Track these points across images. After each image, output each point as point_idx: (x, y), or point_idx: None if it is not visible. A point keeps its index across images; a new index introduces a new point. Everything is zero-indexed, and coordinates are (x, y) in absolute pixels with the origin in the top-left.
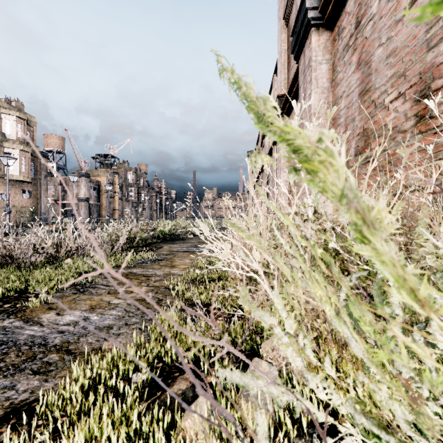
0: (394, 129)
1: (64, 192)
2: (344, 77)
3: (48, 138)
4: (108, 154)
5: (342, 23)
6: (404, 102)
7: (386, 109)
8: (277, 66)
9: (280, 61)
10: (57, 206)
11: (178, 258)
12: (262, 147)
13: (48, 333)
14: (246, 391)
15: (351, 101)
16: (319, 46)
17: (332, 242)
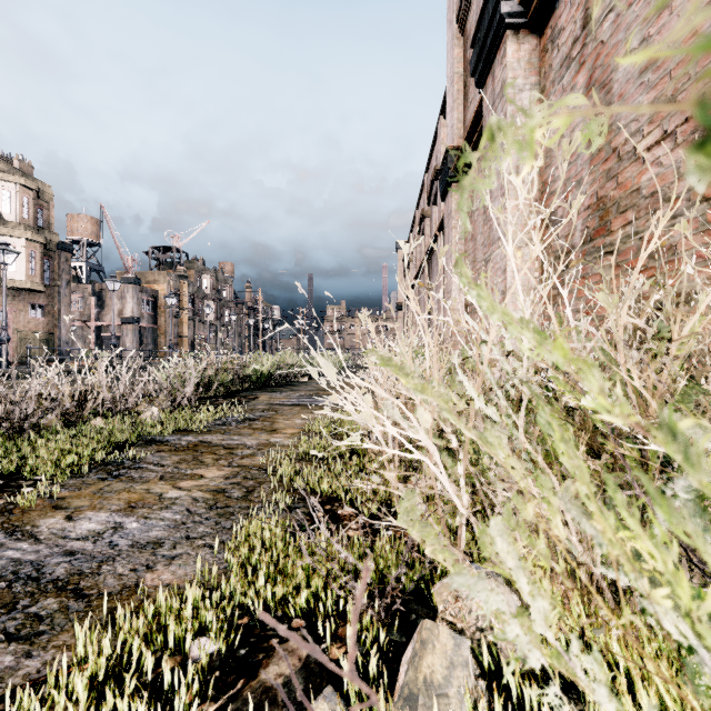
0: (654, 196)
1: (99, 307)
2: None
3: (73, 220)
4: (170, 247)
5: (558, 20)
6: (674, 147)
7: (640, 162)
8: (445, 101)
9: (451, 93)
10: (88, 331)
11: (283, 416)
12: (420, 236)
13: (45, 555)
14: (410, 693)
15: (575, 151)
16: (519, 60)
17: (586, 397)
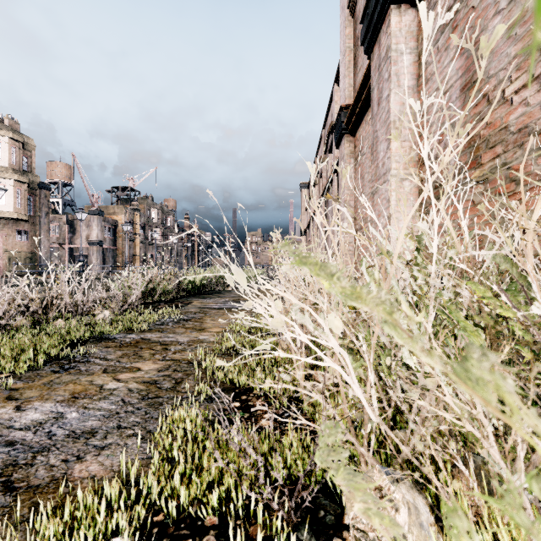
0: (521, 132)
1: (72, 233)
2: (437, 69)
3: (52, 166)
4: (127, 187)
5: None
6: (540, 88)
7: (508, 104)
8: (338, 72)
9: (344, 63)
10: (63, 251)
11: (211, 318)
12: (319, 177)
13: None
14: None
15: (448, 100)
16: (401, 29)
17: (536, 303)
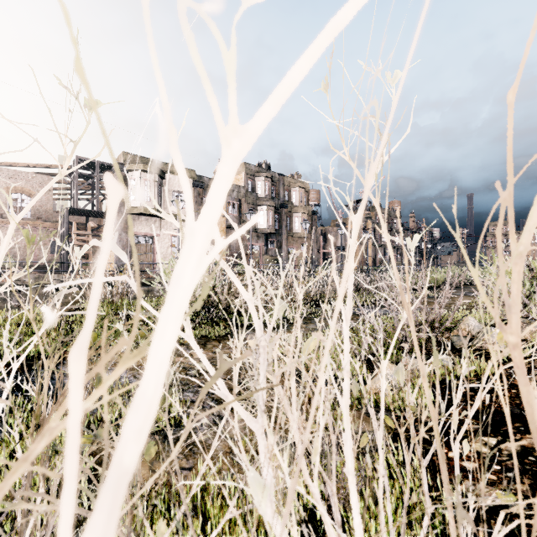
0: None
1: (324, 242)
2: None
3: None
4: (360, 200)
5: None
6: None
7: None
8: None
9: None
10: (319, 255)
11: (457, 298)
12: None
13: None
14: None
15: None
16: None
17: None
